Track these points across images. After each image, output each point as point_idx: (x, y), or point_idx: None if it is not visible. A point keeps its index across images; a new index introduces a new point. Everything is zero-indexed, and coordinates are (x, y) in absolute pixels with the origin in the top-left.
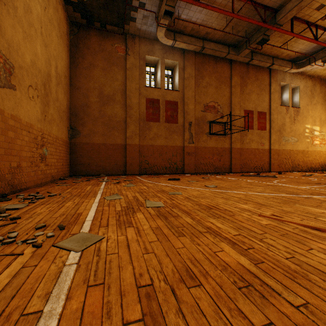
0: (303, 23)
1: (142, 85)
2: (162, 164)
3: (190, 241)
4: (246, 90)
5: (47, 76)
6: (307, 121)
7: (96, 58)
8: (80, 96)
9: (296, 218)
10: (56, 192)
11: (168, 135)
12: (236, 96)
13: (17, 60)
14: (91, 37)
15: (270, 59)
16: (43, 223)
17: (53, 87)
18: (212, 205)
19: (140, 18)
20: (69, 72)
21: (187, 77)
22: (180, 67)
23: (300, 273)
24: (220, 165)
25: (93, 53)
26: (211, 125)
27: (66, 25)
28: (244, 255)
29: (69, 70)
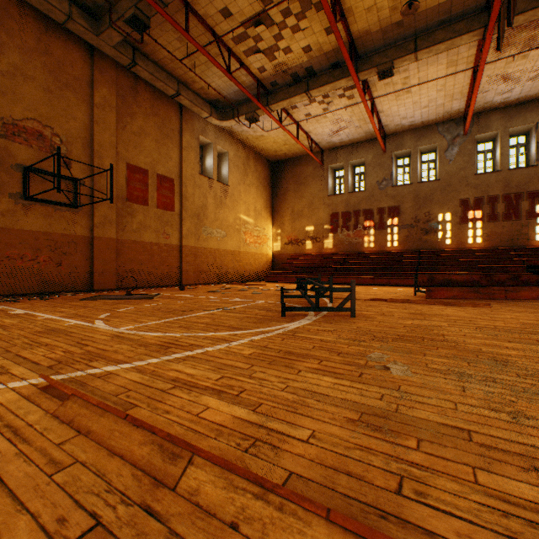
0: (209, 32)
1: None
2: None
3: None
4: (132, 126)
5: None
6: (239, 209)
7: None
8: None
9: None
10: None
11: None
12: (106, 128)
13: None
14: None
15: (175, 82)
16: None
17: None
18: None
19: None
20: None
21: None
22: None
23: None
24: (63, 276)
25: None
26: (32, 177)
27: None
28: None
29: None
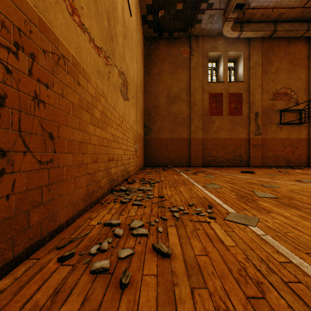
0: None
1: (205, 81)
2: (225, 157)
3: None
4: None
5: (137, 86)
6: None
7: (164, 64)
8: (151, 99)
9: None
10: (155, 179)
11: (231, 127)
12: None
13: (128, 78)
14: (160, 46)
15: None
16: (191, 202)
17: (139, 94)
18: None
19: (206, 18)
20: (143, 79)
21: (252, 66)
22: (245, 57)
23: None
24: (294, 158)
25: (162, 60)
26: (282, 114)
27: (143, 41)
28: None
29: (143, 78)
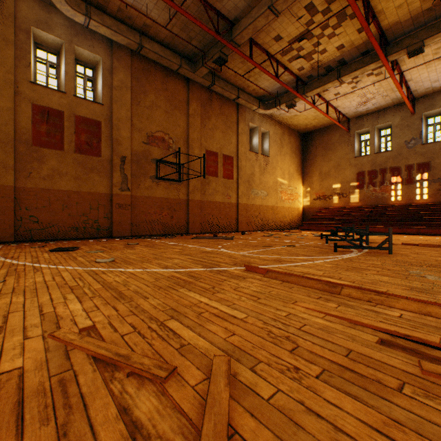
0: (264, 53)
1: (23, 78)
2: (70, 223)
3: None
4: (209, 125)
5: None
6: (277, 173)
7: None
8: None
9: (125, 329)
10: None
11: (82, 174)
12: (195, 129)
13: None
14: None
15: (236, 90)
16: None
17: None
18: None
19: None
20: None
21: (118, 85)
22: (106, 67)
23: None
24: (173, 224)
25: None
26: (159, 165)
27: None
28: None
29: None
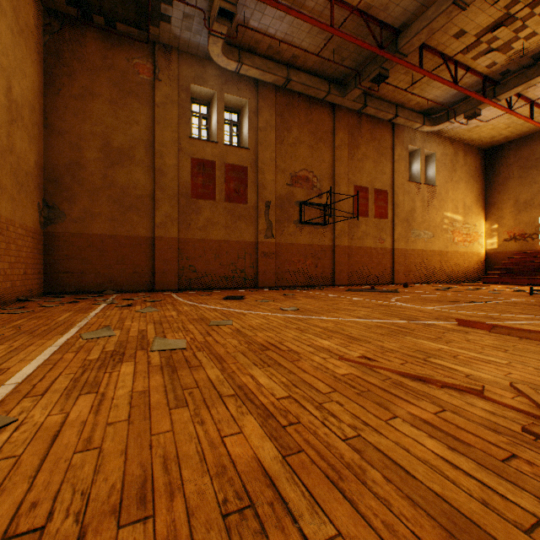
0: (438, 56)
1: (184, 135)
2: (220, 272)
3: (190, 416)
4: (357, 155)
5: None
6: (446, 207)
7: (97, 81)
8: (64, 147)
9: (396, 360)
10: None
11: (230, 222)
12: (341, 162)
13: None
14: (87, 41)
15: (393, 108)
16: None
17: (1, 127)
18: (273, 343)
19: (179, 18)
20: (41, 101)
21: (262, 126)
22: (251, 109)
23: (356, 468)
24: (317, 274)
25: (92, 70)
26: (303, 208)
27: (36, 13)
28: (274, 439)
29: (42, 97)
